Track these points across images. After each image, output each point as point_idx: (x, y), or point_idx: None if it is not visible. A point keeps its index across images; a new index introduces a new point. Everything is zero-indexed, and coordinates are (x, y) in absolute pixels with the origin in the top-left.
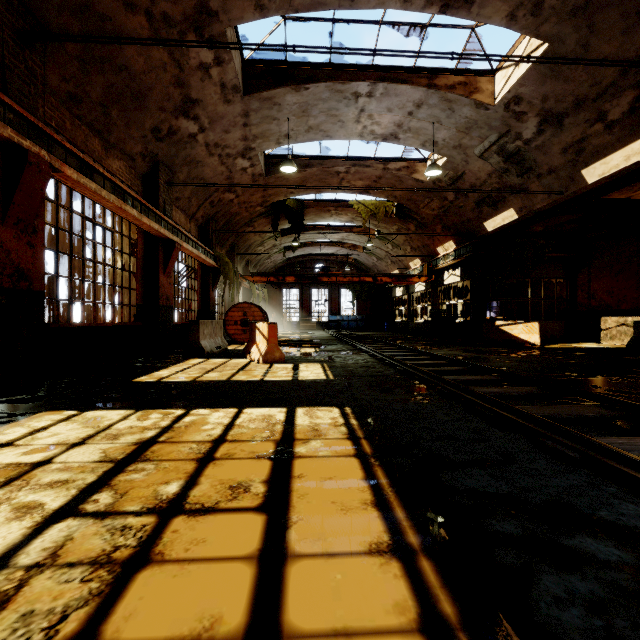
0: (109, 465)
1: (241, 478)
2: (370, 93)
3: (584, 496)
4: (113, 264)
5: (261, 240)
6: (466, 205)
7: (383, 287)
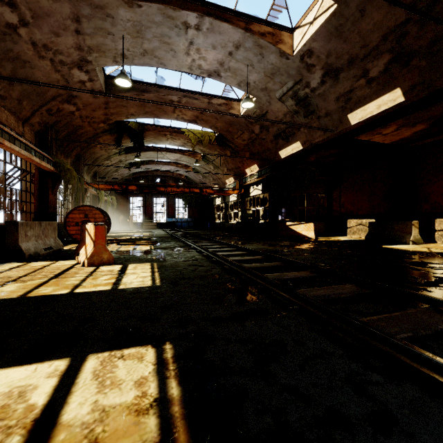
0: None
1: None
2: (198, 26)
3: None
4: None
5: (107, 155)
6: (267, 138)
7: (207, 198)
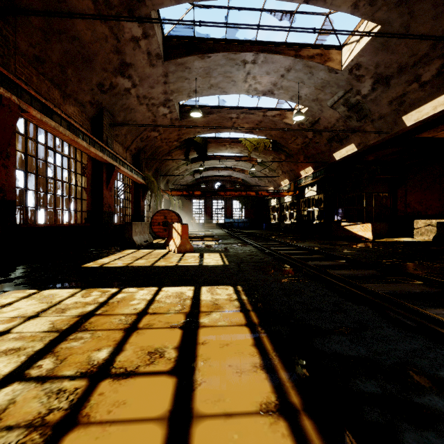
0: (55, 334)
1: (158, 345)
2: (254, 61)
3: (425, 358)
4: (69, 181)
5: (177, 166)
6: (321, 141)
7: (262, 199)
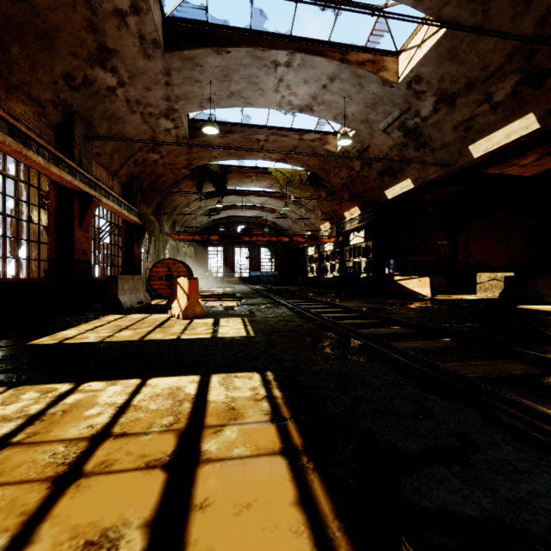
0: None
1: (110, 519)
2: (288, 63)
3: None
4: (16, 215)
5: (187, 202)
6: (370, 175)
7: (297, 247)
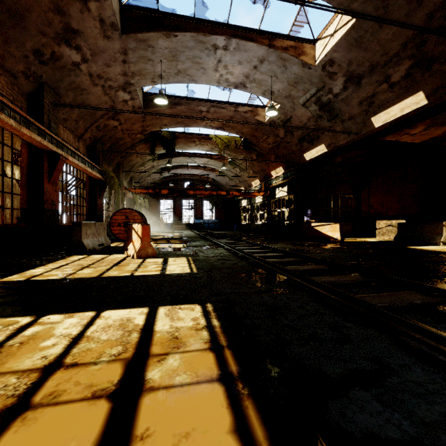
0: None
1: None
2: (226, 47)
3: None
4: None
5: (142, 161)
6: (292, 141)
7: (233, 199)
